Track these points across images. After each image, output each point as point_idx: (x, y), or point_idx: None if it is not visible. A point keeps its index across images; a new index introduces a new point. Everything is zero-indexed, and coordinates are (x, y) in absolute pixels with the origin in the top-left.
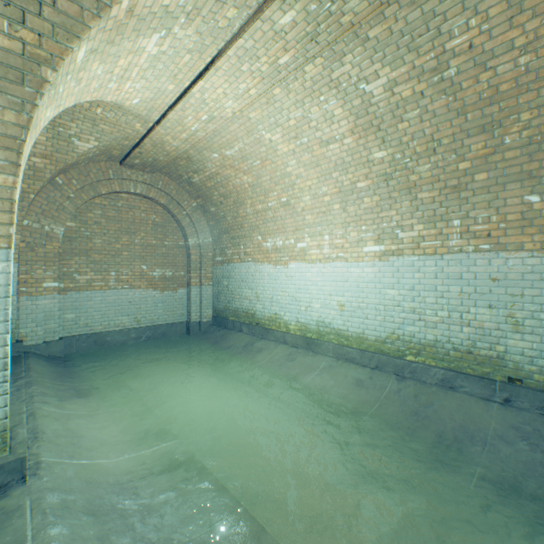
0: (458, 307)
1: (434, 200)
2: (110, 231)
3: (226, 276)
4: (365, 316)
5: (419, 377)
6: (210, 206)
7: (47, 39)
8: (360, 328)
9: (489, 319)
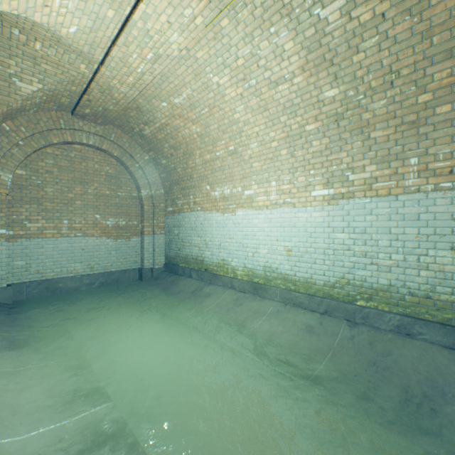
0: (415, 249)
1: (389, 138)
2: (62, 180)
3: (177, 225)
4: (313, 261)
5: (372, 323)
6: (161, 158)
7: None
8: (308, 273)
9: (450, 261)
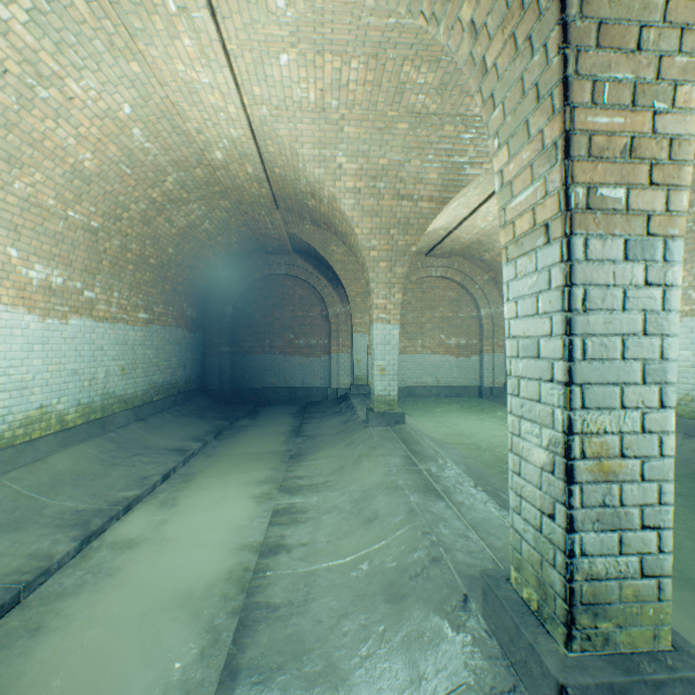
0: None
1: None
2: (417, 309)
3: None
4: None
5: None
6: (500, 278)
7: (413, 236)
8: None
9: None
